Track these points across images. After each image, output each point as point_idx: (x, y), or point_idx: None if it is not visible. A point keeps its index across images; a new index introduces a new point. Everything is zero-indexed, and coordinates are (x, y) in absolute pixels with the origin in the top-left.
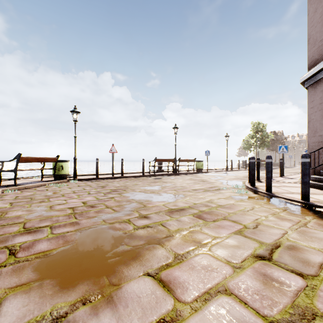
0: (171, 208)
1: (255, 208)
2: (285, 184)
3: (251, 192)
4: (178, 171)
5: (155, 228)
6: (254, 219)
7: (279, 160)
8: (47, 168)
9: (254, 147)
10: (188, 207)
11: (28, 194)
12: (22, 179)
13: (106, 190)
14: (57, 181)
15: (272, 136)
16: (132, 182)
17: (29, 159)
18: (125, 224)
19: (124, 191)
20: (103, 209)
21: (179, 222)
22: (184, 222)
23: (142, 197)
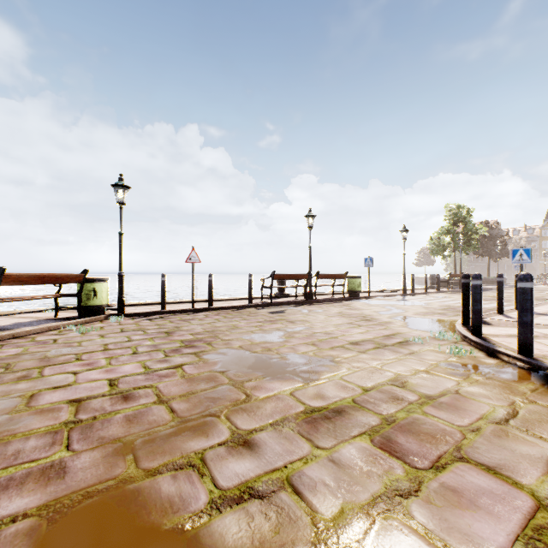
0: (312, 407)
1: (518, 408)
2: (544, 332)
3: (480, 352)
4: (315, 297)
5: (273, 505)
6: (545, 462)
7: (515, 277)
8: (63, 295)
9: (450, 249)
10: (352, 404)
11: (10, 352)
12: (22, 315)
13: (173, 342)
14: (83, 319)
15: (484, 230)
16: (229, 321)
17: (23, 278)
18: (188, 480)
19: (208, 345)
20: (147, 409)
21: (339, 473)
22: (352, 471)
23: (243, 364)
